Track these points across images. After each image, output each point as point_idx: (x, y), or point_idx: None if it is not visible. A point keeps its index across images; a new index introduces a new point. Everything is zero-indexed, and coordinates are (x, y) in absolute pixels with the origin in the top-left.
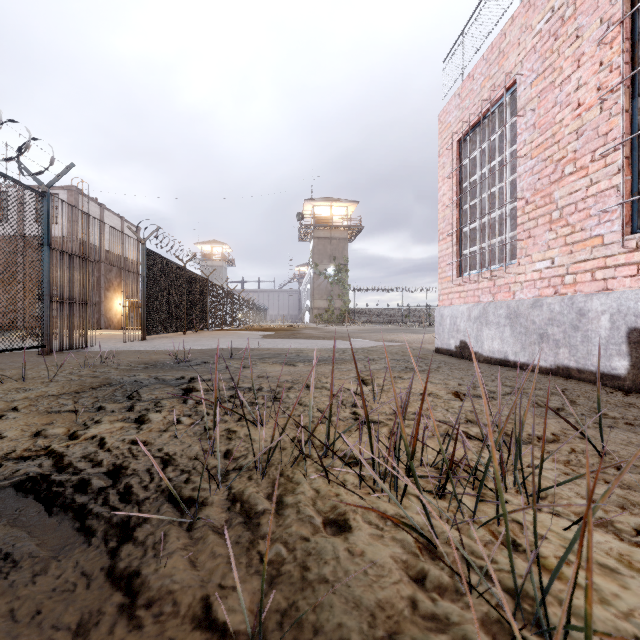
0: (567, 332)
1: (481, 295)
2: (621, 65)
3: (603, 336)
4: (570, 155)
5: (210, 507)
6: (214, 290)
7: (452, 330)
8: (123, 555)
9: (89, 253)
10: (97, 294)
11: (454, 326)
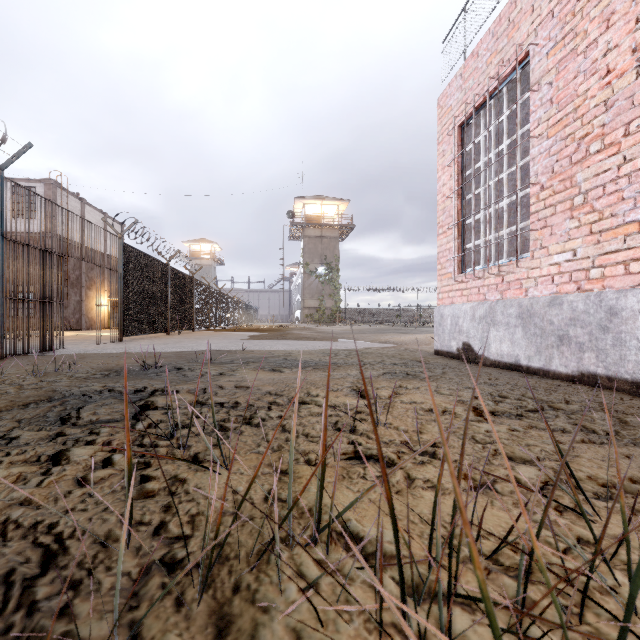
0: (594, 334)
1: (487, 293)
2: None
3: None
4: (597, 130)
5: None
6: (200, 289)
7: (453, 331)
8: None
9: (55, 246)
10: (78, 293)
11: (456, 327)
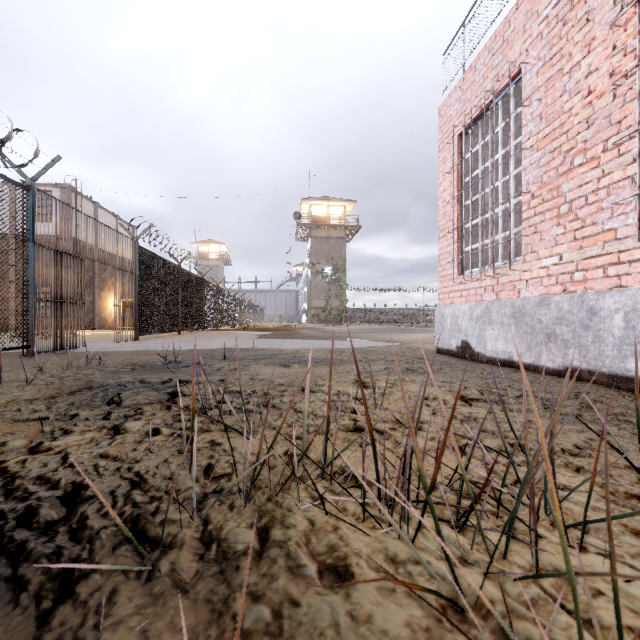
0: (577, 332)
1: (484, 293)
2: (637, 47)
3: (617, 336)
4: (580, 145)
5: (178, 548)
6: (210, 289)
7: (453, 330)
8: (55, 624)
9: (78, 250)
10: (91, 293)
11: (455, 326)
